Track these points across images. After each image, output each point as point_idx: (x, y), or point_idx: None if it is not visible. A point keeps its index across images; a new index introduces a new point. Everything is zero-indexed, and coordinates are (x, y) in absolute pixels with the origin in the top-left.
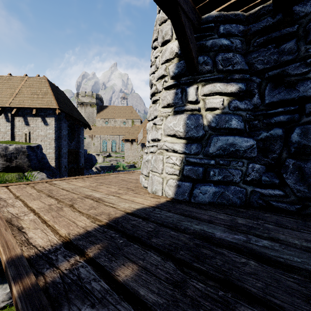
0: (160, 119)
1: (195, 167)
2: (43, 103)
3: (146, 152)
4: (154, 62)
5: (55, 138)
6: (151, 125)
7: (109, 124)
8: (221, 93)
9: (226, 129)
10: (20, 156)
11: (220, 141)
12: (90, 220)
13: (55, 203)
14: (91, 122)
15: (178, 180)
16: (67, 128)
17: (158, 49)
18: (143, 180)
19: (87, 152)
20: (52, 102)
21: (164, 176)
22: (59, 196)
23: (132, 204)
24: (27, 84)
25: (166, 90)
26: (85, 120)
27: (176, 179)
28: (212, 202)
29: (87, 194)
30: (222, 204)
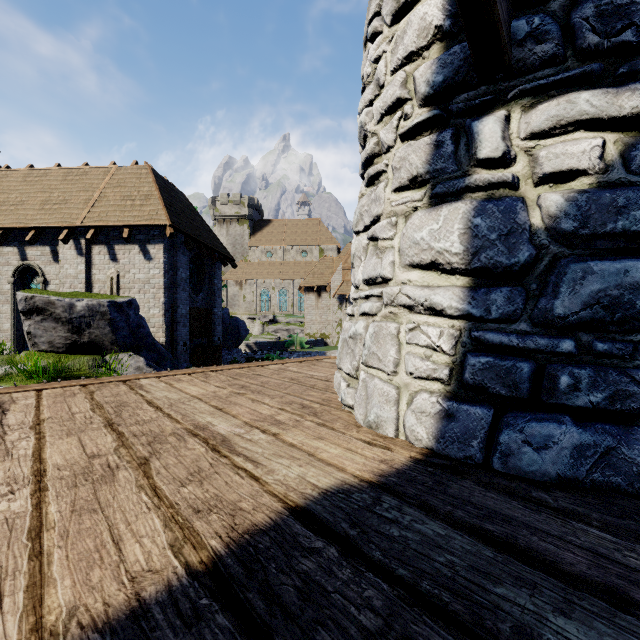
0: (388, 224)
1: (503, 360)
2: (143, 216)
3: (351, 314)
4: (371, 75)
5: (165, 285)
6: (364, 243)
7: (273, 257)
8: (597, 120)
9: (616, 239)
10: (97, 323)
11: (595, 276)
12: (170, 535)
13: (108, 449)
14: (239, 254)
15: (447, 397)
16: (190, 264)
17: (383, 35)
18: (341, 386)
19: (232, 314)
20: (158, 214)
21: (401, 382)
22: (132, 424)
23: (309, 469)
24: (116, 181)
25: (407, 141)
26: (224, 249)
27: (439, 392)
28: (569, 479)
29: (199, 421)
30: (611, 490)
